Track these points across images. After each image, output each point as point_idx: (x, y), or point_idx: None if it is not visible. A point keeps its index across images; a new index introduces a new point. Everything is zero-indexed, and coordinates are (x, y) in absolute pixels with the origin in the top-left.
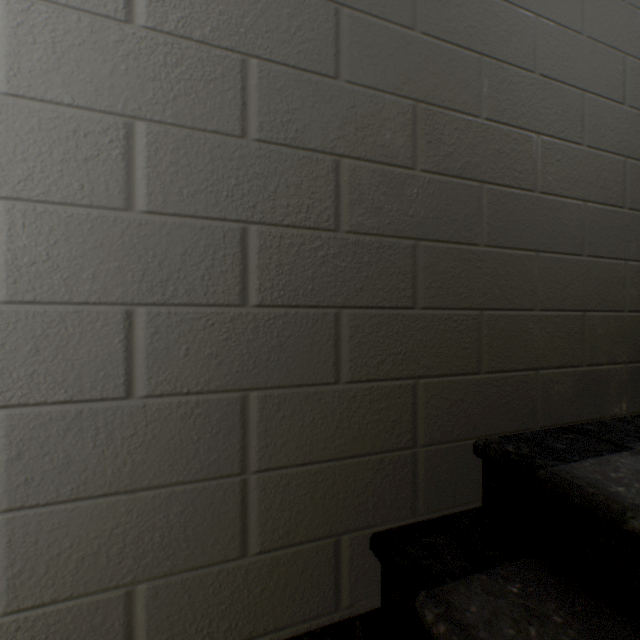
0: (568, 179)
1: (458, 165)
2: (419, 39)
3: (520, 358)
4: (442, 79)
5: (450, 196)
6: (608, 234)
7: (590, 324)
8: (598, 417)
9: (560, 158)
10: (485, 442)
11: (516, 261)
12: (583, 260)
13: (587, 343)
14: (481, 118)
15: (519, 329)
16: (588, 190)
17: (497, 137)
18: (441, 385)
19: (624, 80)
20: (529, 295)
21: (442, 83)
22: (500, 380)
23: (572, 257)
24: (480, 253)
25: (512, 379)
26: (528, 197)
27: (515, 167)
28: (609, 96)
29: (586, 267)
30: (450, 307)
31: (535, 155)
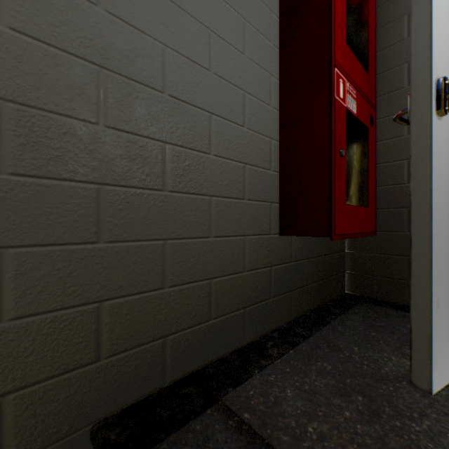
0: (197, 180)
1: (69, 168)
2: (7, 34)
3: (148, 332)
4: (45, 81)
5: (58, 199)
6: (232, 219)
7: (217, 287)
8: (224, 353)
9: (190, 163)
10: (99, 427)
11: (144, 250)
12: (211, 240)
13: (214, 302)
14: (101, 125)
15: (147, 308)
16: (215, 188)
17: (122, 143)
18: (44, 390)
19: (244, 110)
20: (158, 277)
21: (45, 85)
22: (125, 358)
23: (201, 239)
24: (100, 249)
25: (139, 353)
26: (157, 195)
27: (143, 170)
28: (233, 119)
29: (213, 245)
30: (58, 308)
31: (165, 160)
